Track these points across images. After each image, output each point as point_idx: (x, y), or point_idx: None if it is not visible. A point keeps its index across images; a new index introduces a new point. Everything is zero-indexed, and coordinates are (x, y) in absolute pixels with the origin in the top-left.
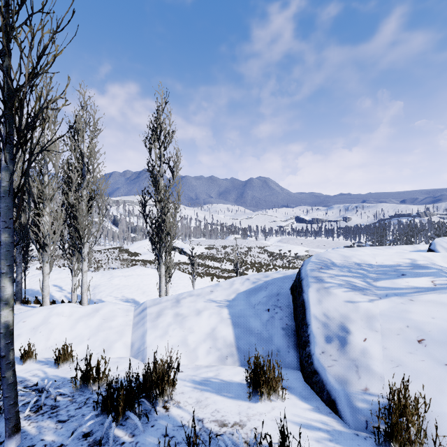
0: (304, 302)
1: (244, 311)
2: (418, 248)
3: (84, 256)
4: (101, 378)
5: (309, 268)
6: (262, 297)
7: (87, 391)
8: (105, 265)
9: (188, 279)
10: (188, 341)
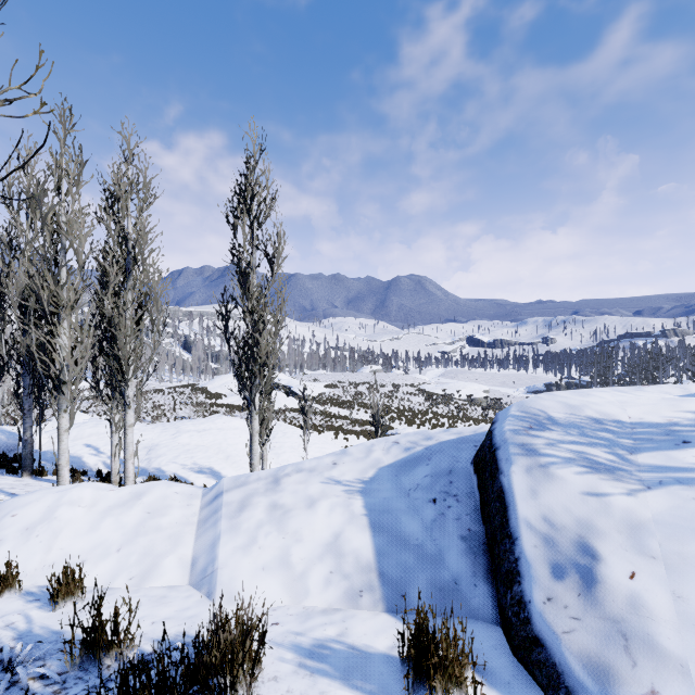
0: (504, 491)
1: (392, 502)
2: (691, 391)
3: (129, 401)
4: (122, 642)
5: (508, 428)
6: (422, 477)
7: (94, 669)
8: (169, 413)
9: (298, 436)
10: (291, 558)
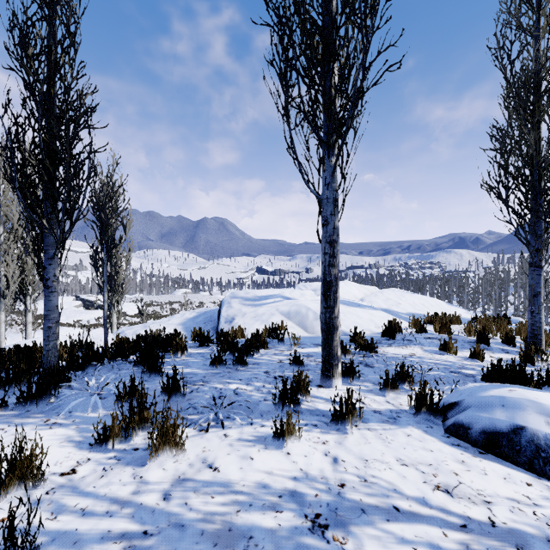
0: (221, 312)
1: (191, 325)
2: None
3: (30, 307)
4: None
5: (226, 298)
6: (202, 318)
7: None
8: None
9: None
10: None
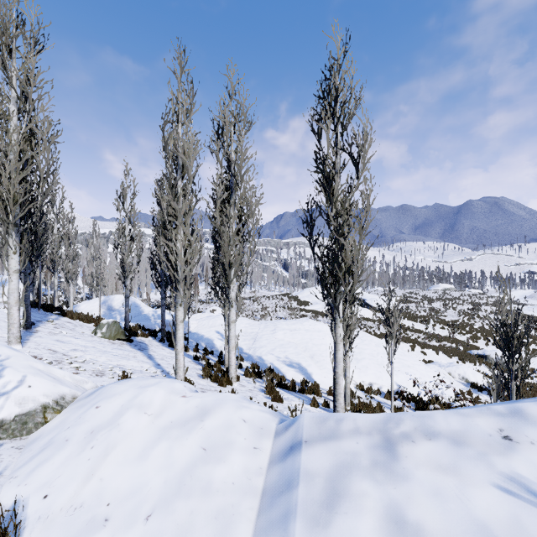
0: None
1: None
2: None
3: (231, 300)
4: None
5: None
6: None
7: None
8: (272, 313)
9: (375, 344)
10: None
